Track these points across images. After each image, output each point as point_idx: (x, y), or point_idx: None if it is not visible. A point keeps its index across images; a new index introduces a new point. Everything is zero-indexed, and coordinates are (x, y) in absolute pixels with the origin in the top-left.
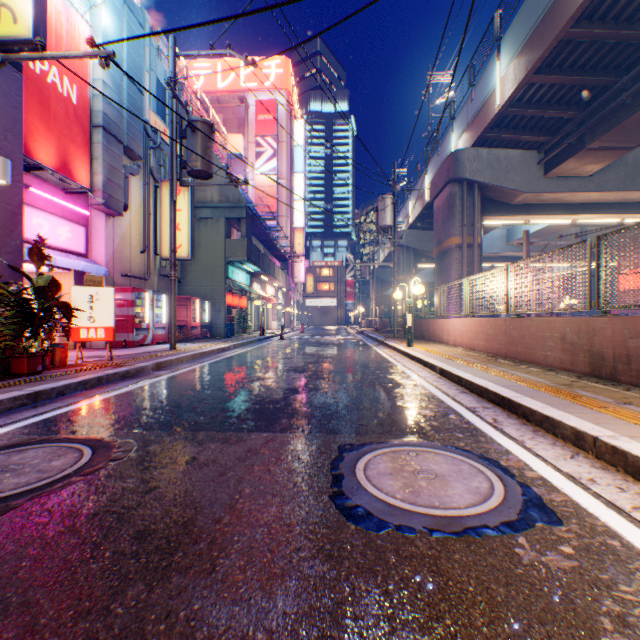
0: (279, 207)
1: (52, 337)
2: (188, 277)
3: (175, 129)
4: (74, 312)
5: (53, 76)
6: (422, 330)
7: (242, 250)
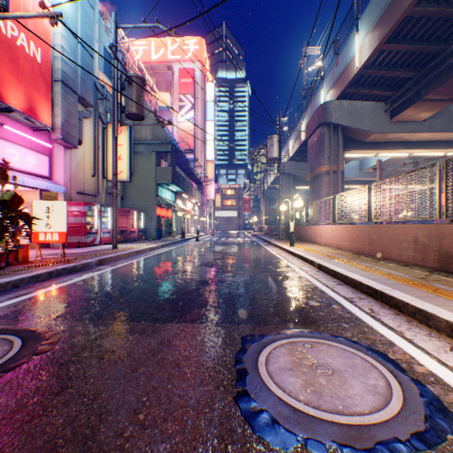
0: (196, 145)
1: (17, 240)
2: (128, 195)
3: (116, 83)
4: (34, 220)
5: (21, 40)
6: (300, 234)
7: (168, 175)
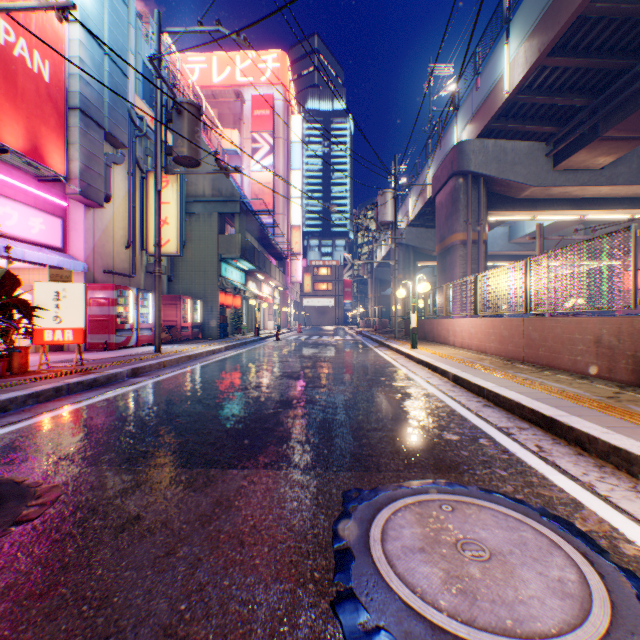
0: (276, 205)
1: (11, 340)
2: (179, 275)
3: (159, 112)
4: (36, 311)
5: (21, 49)
6: (425, 331)
7: (236, 247)
